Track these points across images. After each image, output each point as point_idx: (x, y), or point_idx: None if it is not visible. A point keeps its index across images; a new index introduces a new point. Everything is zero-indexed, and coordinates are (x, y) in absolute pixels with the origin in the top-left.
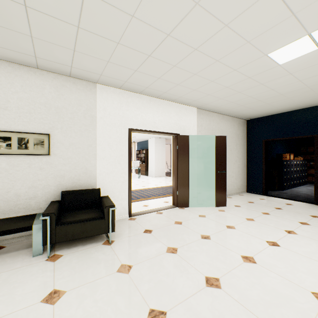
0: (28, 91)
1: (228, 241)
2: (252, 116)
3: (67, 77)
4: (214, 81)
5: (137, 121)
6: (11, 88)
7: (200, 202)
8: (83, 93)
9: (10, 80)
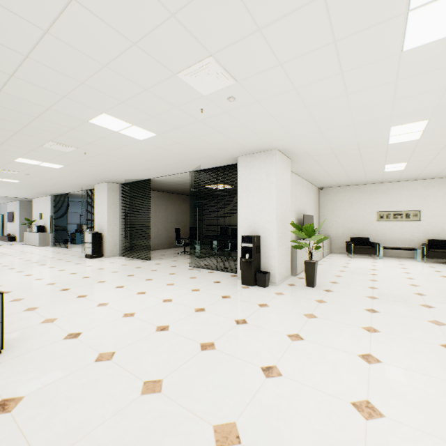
0: (409, 192)
1: None
2: None
3: (430, 180)
4: None
5: None
6: (401, 192)
7: None
8: (440, 186)
9: (401, 189)
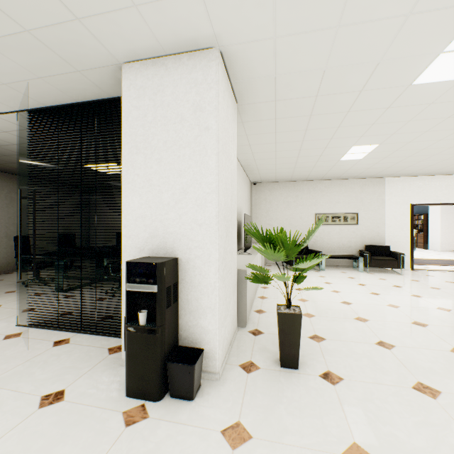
0: (347, 192)
1: None
2: None
3: (366, 179)
4: None
5: (418, 198)
6: (340, 192)
7: None
8: (376, 186)
9: (339, 188)
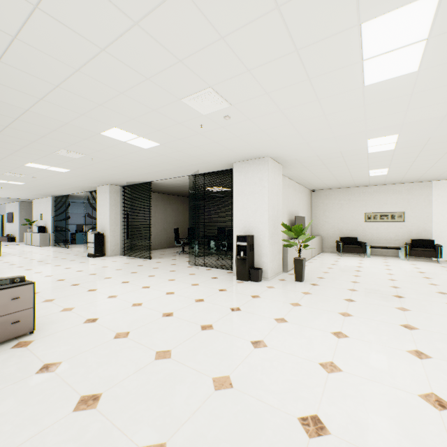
0: (394, 194)
1: None
2: None
3: (413, 183)
4: None
5: None
6: (387, 195)
7: None
8: (422, 189)
9: (387, 192)
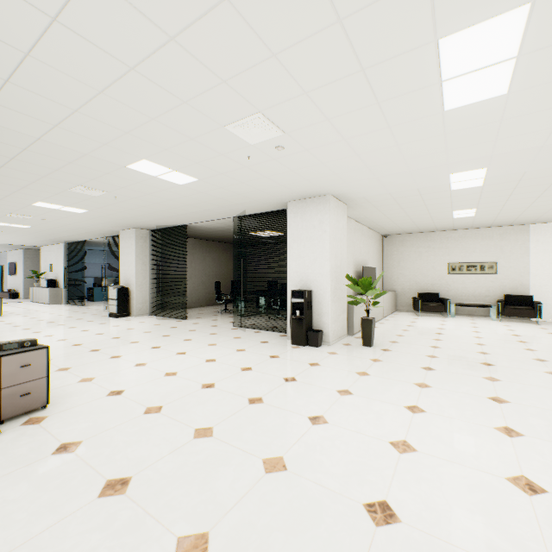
0: (484, 240)
1: None
2: None
3: (507, 227)
4: None
5: None
6: (476, 241)
7: None
8: (518, 234)
9: (475, 237)
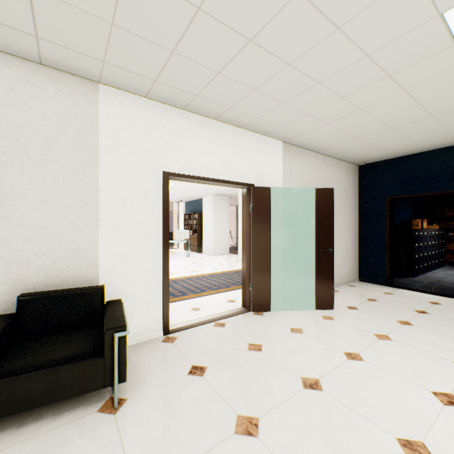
0: None
1: (359, 395)
2: (370, 159)
3: (36, 66)
4: (323, 84)
5: (180, 160)
6: None
7: (288, 301)
8: (70, 100)
9: None
